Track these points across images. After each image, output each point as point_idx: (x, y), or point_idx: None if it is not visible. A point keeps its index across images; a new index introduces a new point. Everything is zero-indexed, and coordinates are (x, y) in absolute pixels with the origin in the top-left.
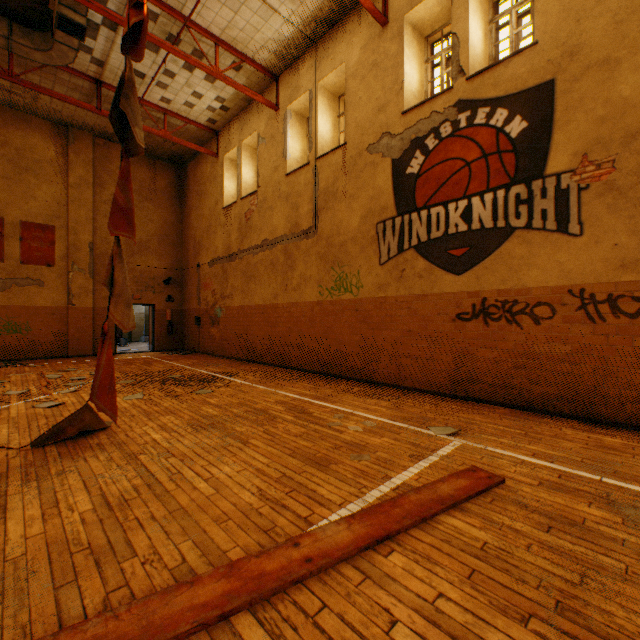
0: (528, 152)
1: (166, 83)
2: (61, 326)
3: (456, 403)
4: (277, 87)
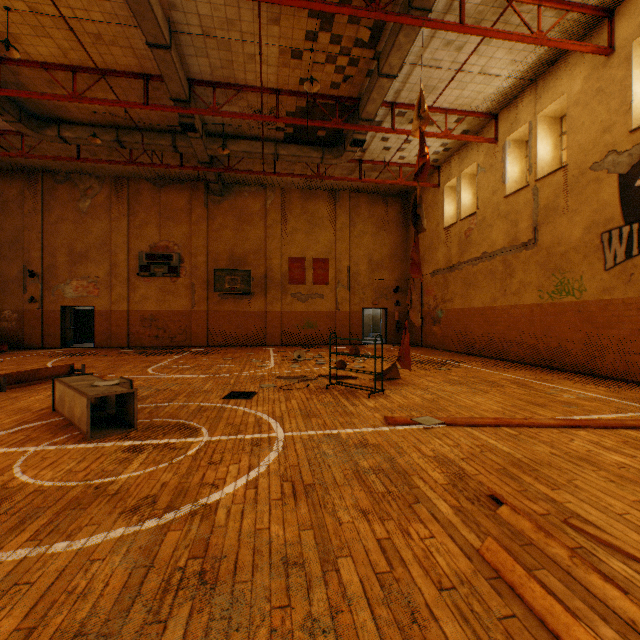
0: None
1: (403, 148)
2: (332, 324)
3: None
4: (495, 123)
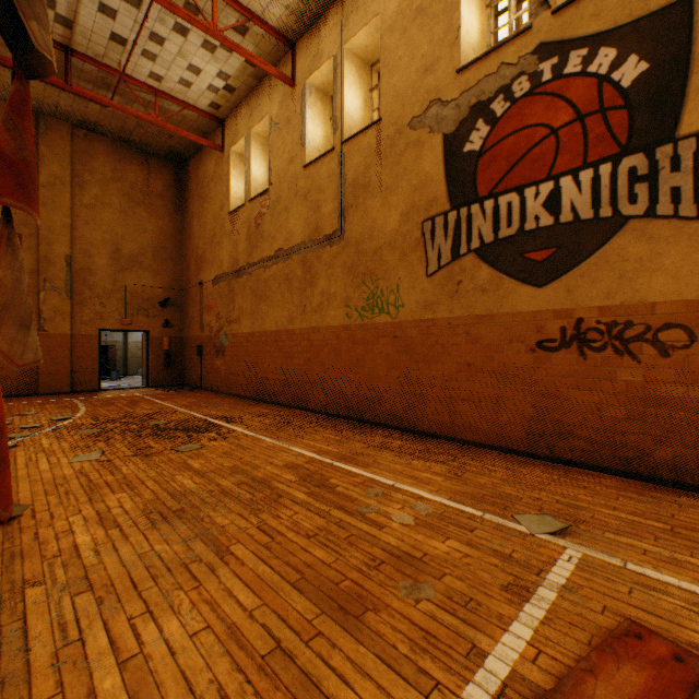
0: (650, 106)
1: (154, 52)
2: None
3: (539, 467)
4: (293, 57)
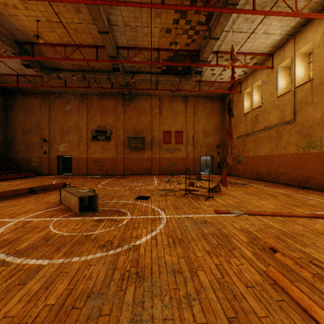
0: None
1: (222, 73)
2: (184, 164)
3: None
4: (272, 58)
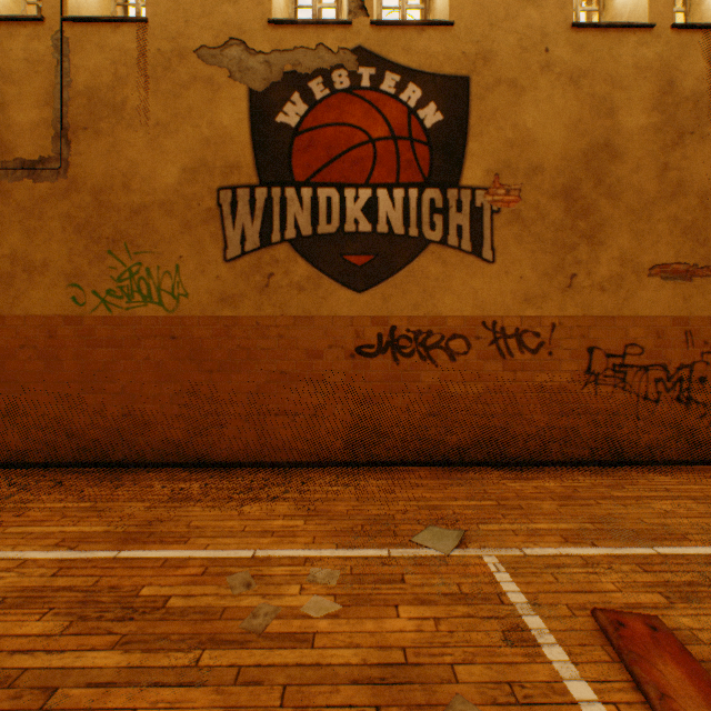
0: (444, 152)
1: None
2: None
3: (368, 475)
4: None
